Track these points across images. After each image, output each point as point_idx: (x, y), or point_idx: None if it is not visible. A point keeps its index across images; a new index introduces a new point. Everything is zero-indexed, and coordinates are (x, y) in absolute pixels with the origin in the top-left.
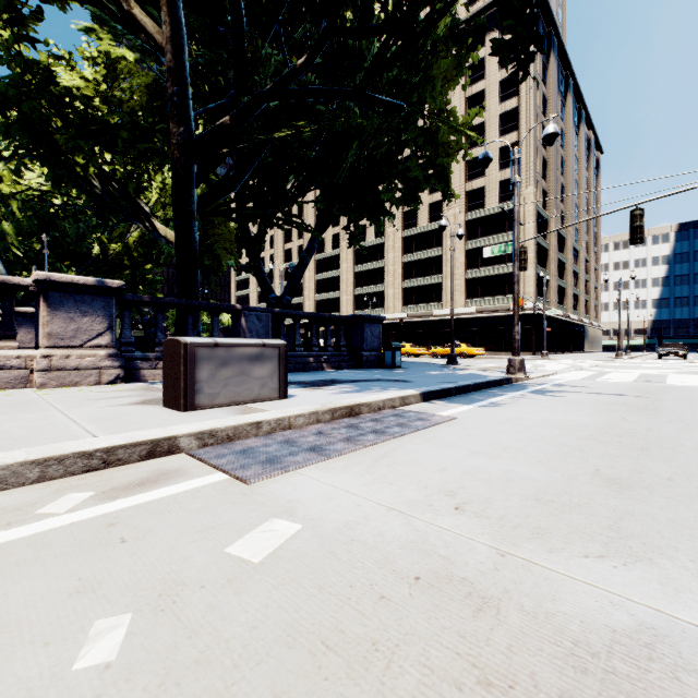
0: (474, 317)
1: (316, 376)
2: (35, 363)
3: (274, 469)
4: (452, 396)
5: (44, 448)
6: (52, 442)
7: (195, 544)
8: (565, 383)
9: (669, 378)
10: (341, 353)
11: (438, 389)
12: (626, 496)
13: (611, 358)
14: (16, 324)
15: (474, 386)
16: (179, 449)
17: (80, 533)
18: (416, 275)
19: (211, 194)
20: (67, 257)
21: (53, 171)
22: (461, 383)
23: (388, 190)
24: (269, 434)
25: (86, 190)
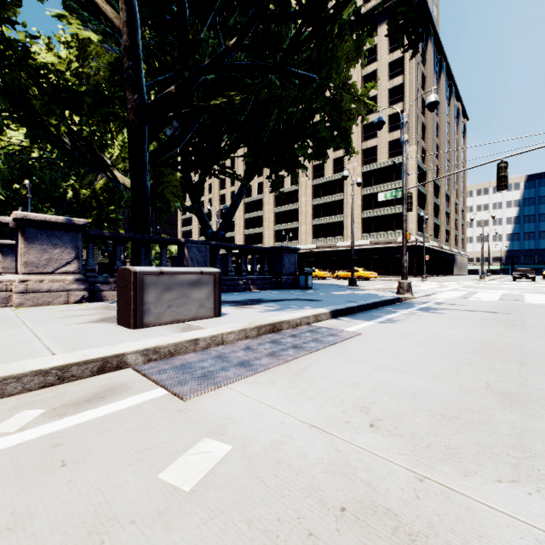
0: (369, 248)
1: (245, 296)
2: (14, 287)
3: (208, 385)
4: (355, 313)
5: (5, 367)
6: (15, 360)
7: (131, 468)
8: (444, 301)
9: (526, 297)
10: (265, 277)
11: (344, 308)
12: (520, 412)
13: (476, 280)
14: (3, 254)
15: (373, 305)
16: (126, 365)
17: (24, 456)
18: (323, 215)
19: (160, 150)
20: (47, 200)
21: (31, 130)
22: (362, 302)
23: (302, 147)
24: (205, 349)
25: (58, 145)
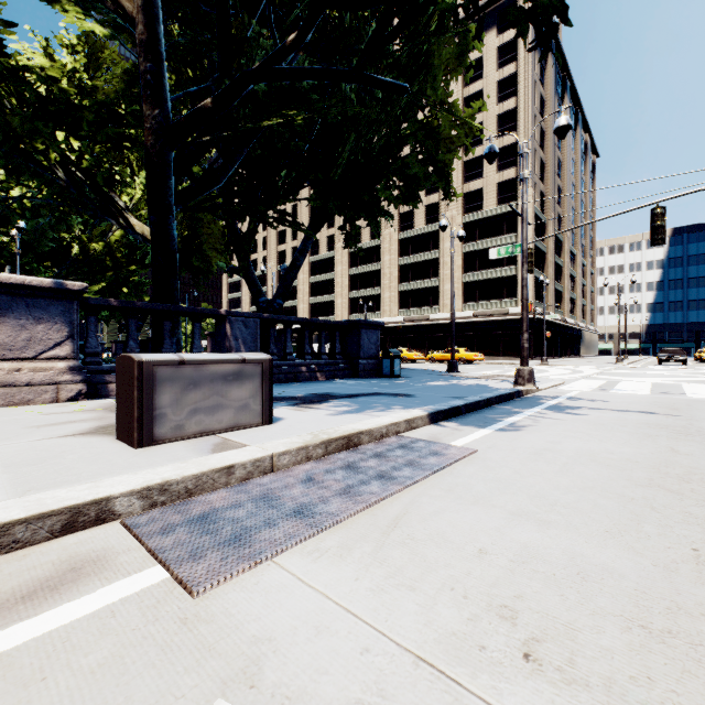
0: (472, 322)
1: (309, 389)
2: None
3: (239, 559)
4: (462, 415)
5: None
6: None
7: None
8: (579, 396)
9: (686, 389)
10: (337, 362)
11: (448, 408)
12: None
13: (611, 363)
14: None
15: (485, 402)
16: (113, 515)
17: None
18: (412, 278)
19: (193, 188)
20: (47, 258)
21: (7, 157)
22: (471, 399)
23: (386, 187)
24: (244, 483)
25: (47, 179)
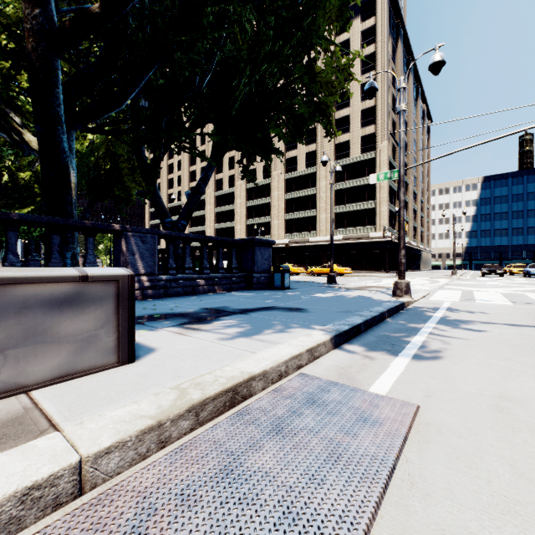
0: (342, 243)
1: (203, 303)
2: None
3: None
4: (361, 333)
5: None
6: None
7: None
8: (455, 306)
9: None
10: (233, 275)
11: (349, 328)
12: None
13: (447, 275)
14: None
15: (380, 317)
16: None
17: None
18: (295, 209)
19: (92, 108)
20: None
21: None
22: (366, 314)
23: (277, 125)
24: None
25: None
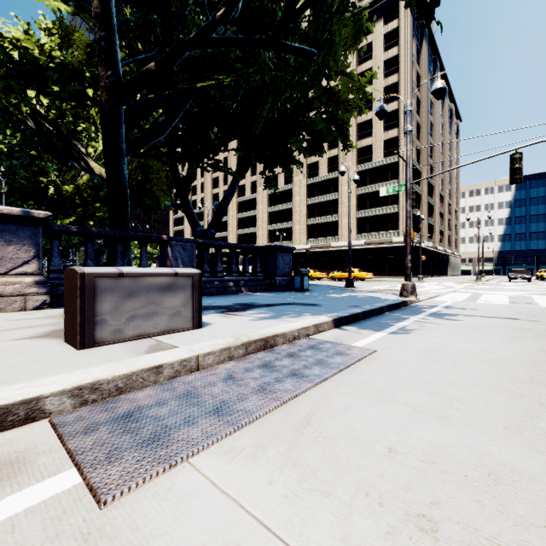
0: (364, 248)
1: (235, 300)
2: None
3: (154, 462)
4: (360, 320)
5: None
6: None
7: None
8: (453, 305)
9: (536, 300)
10: (258, 278)
11: (348, 315)
12: None
13: (472, 281)
14: None
15: (378, 310)
16: (44, 413)
17: None
18: (317, 214)
19: (141, 138)
20: (30, 198)
21: None
22: (367, 307)
23: (297, 140)
24: (170, 381)
25: (20, 128)
